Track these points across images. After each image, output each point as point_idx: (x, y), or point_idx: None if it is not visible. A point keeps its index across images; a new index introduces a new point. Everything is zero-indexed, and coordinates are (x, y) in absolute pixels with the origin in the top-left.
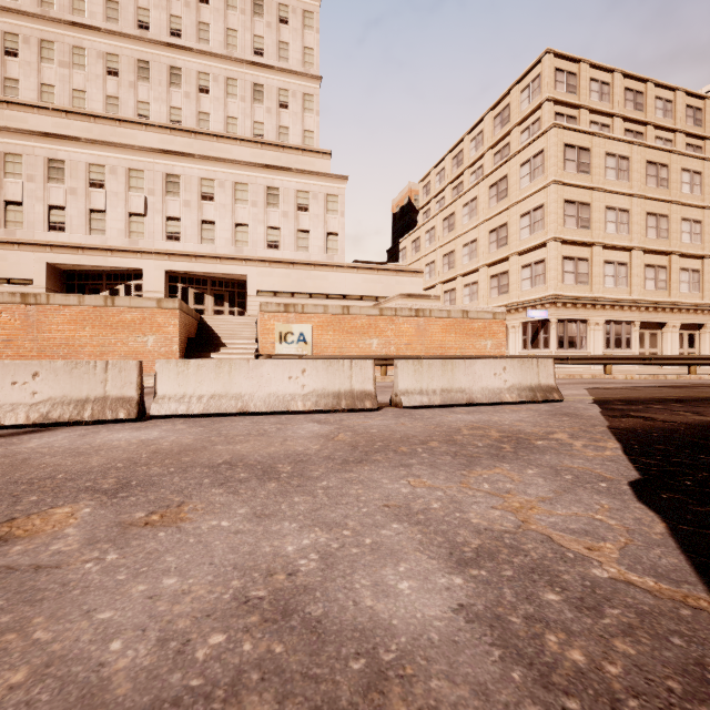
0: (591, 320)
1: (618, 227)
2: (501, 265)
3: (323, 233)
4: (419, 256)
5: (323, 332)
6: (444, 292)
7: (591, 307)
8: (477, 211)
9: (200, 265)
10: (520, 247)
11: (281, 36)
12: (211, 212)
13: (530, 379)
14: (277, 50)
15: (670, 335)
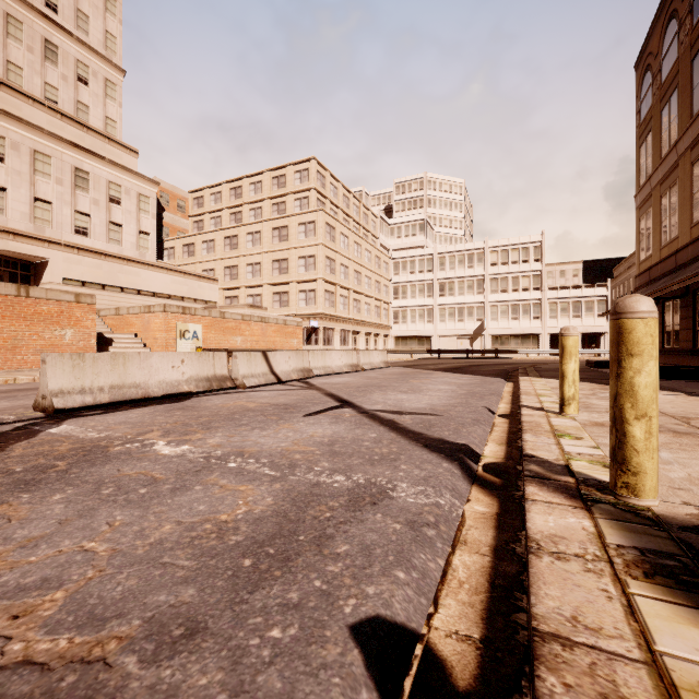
0: (336, 328)
1: (345, 276)
2: (283, 287)
3: (135, 230)
4: (195, 261)
5: (208, 331)
6: (225, 297)
7: (336, 321)
8: (262, 242)
9: None
10: (299, 278)
11: (79, 3)
12: (0, 175)
13: (383, 359)
14: (75, 17)
15: (362, 338)
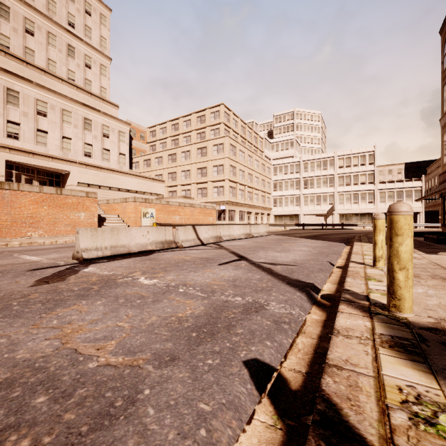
0: (236, 210)
1: (242, 177)
2: (204, 184)
3: (117, 153)
4: (151, 170)
5: (159, 212)
6: (169, 191)
7: (236, 206)
8: (190, 157)
9: (36, 160)
10: (213, 179)
11: (86, 21)
12: (45, 125)
13: (266, 230)
14: (84, 29)
15: (253, 216)
